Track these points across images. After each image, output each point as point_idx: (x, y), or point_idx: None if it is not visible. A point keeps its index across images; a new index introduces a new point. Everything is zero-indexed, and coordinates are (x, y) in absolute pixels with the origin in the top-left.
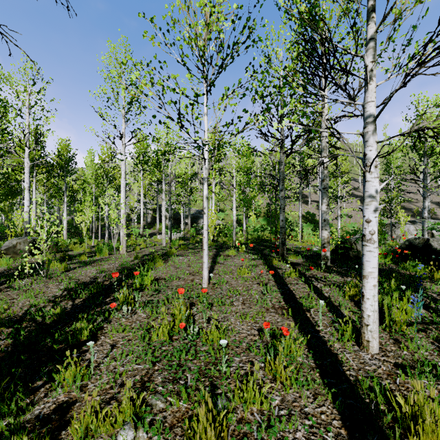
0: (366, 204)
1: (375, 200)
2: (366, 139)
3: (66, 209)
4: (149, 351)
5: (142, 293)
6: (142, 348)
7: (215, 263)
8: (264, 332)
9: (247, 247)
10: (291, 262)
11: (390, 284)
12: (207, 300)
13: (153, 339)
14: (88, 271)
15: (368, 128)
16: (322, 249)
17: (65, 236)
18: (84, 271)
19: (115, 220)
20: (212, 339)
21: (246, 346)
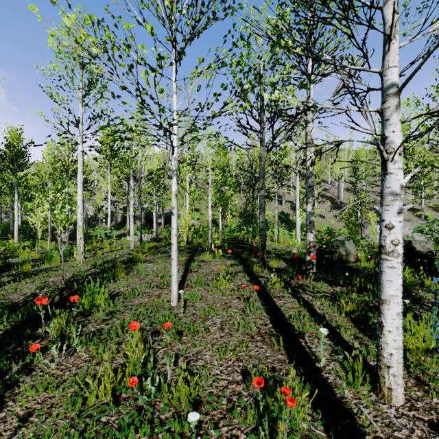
0: (387, 204)
1: (399, 199)
2: (387, 117)
3: (17, 207)
4: (76, 434)
5: (90, 318)
6: (67, 425)
7: (188, 271)
8: (250, 376)
9: (223, 251)
10: (273, 269)
11: None
12: (175, 330)
13: (90, 402)
14: (24, 287)
15: (389, 102)
16: (307, 254)
17: (16, 238)
18: (21, 287)
19: (63, 222)
20: (179, 396)
21: (227, 404)
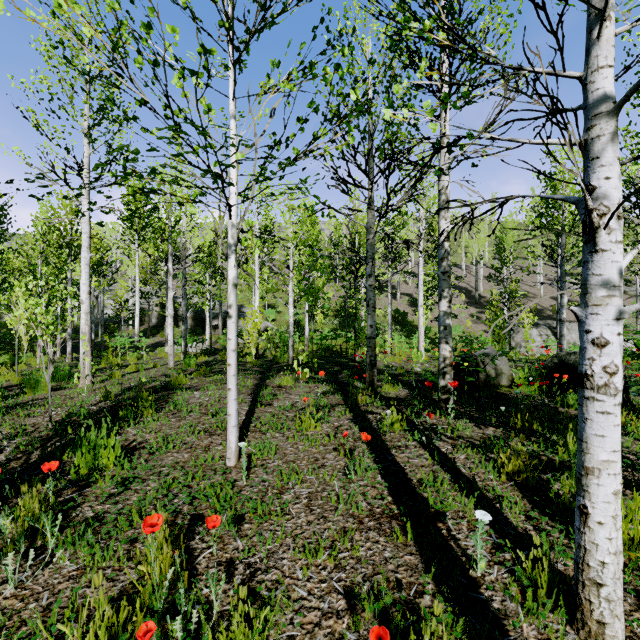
0: (596, 303)
1: (617, 294)
2: (596, 154)
3: None
4: None
5: (88, 492)
6: None
7: (256, 405)
8: (360, 601)
9: (312, 370)
10: (388, 399)
11: (567, 444)
12: (230, 515)
13: None
14: None
15: (600, 127)
16: (440, 376)
17: None
18: None
19: (50, 327)
20: None
21: None
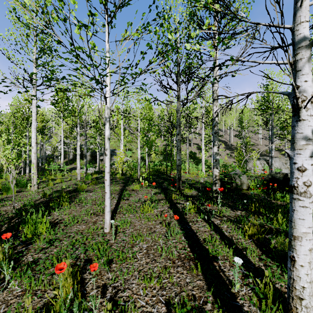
0: (299, 148)
1: (311, 143)
2: (299, 68)
3: None
4: None
5: (31, 247)
6: None
7: (120, 199)
8: (173, 307)
9: (149, 181)
10: (187, 196)
11: (278, 219)
12: (105, 260)
13: None
14: None
15: (301, 54)
16: (213, 185)
17: None
18: None
19: (13, 160)
20: None
21: None
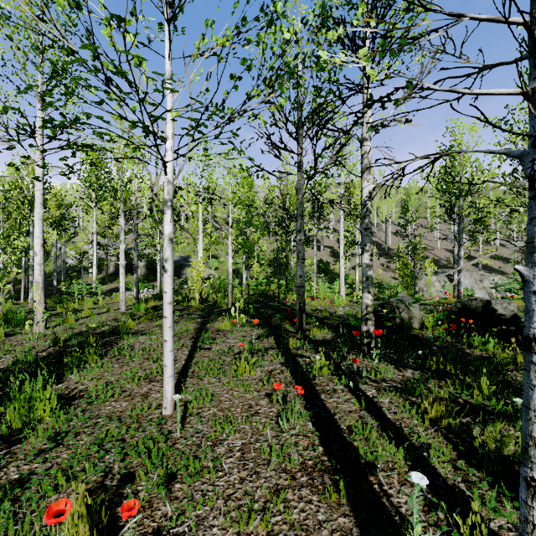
0: None
1: None
2: None
3: None
4: None
5: (18, 449)
6: None
7: (196, 349)
8: None
9: (248, 314)
10: (316, 342)
11: (481, 387)
12: (159, 478)
13: None
14: None
15: None
16: (363, 322)
17: None
18: None
19: None
20: None
21: None
